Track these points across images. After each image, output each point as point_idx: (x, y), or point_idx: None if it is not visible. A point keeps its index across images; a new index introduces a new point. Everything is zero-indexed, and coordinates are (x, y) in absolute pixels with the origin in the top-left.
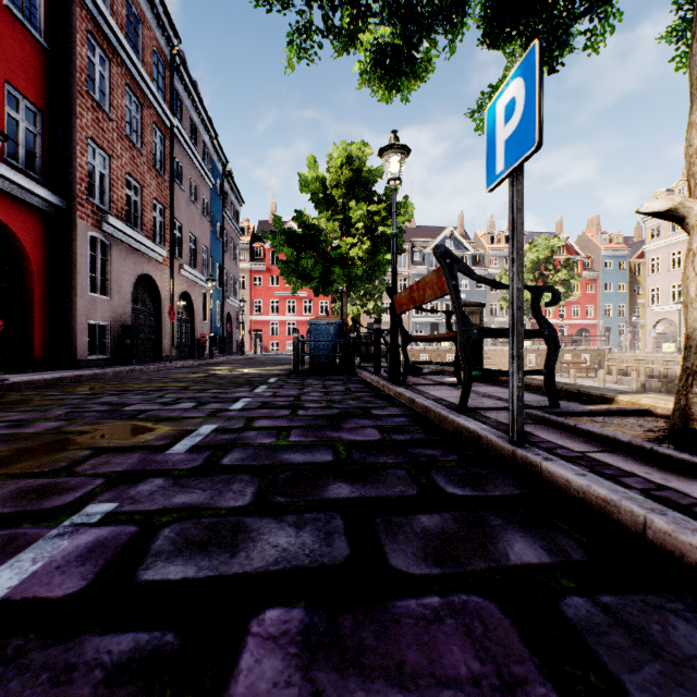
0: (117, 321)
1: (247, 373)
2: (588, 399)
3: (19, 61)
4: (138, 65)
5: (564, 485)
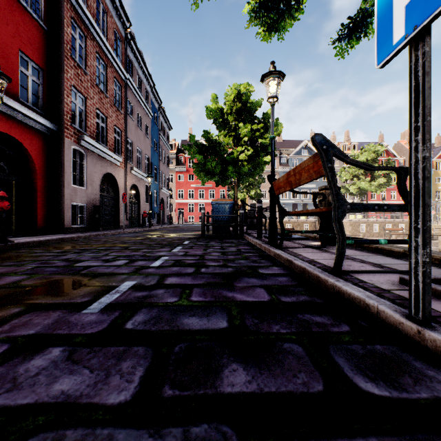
0: (90, 203)
1: (171, 236)
2: (440, 263)
3: (27, 37)
4: (104, 40)
5: None
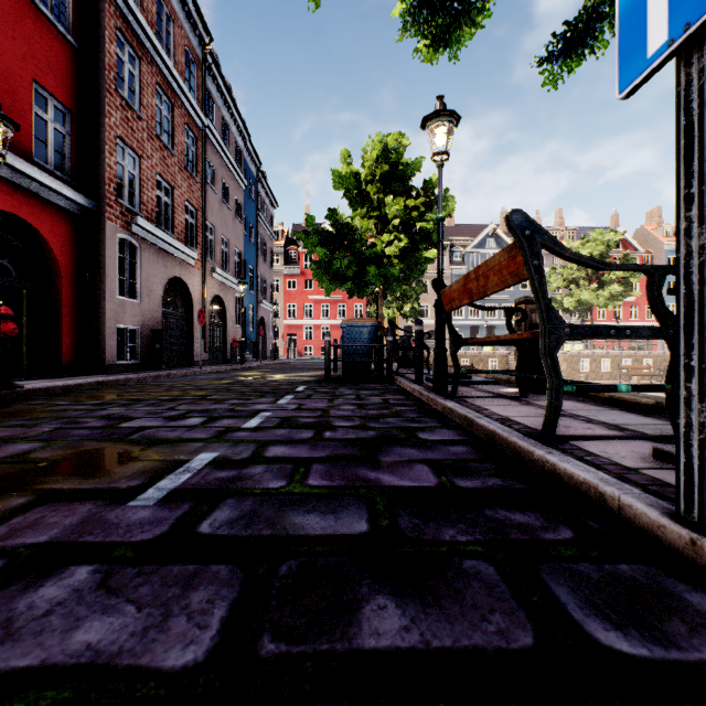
0: (147, 325)
1: (276, 379)
2: None
3: (46, 59)
4: (169, 63)
5: None
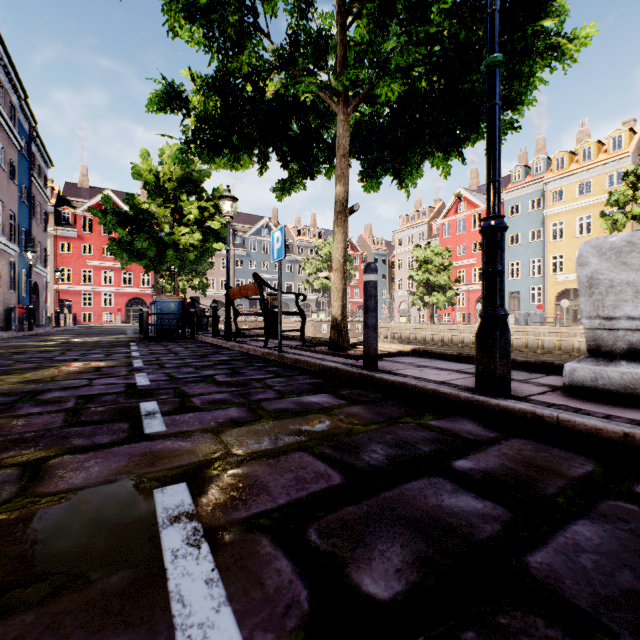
0: None
1: (99, 340)
2: (322, 343)
3: None
4: None
5: (289, 359)
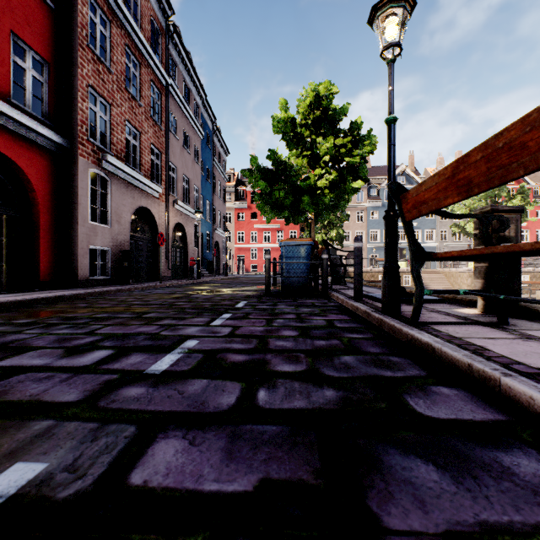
0: (116, 247)
1: (221, 293)
2: None
3: (24, 15)
4: (136, 28)
5: None
